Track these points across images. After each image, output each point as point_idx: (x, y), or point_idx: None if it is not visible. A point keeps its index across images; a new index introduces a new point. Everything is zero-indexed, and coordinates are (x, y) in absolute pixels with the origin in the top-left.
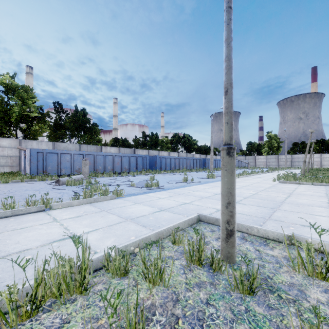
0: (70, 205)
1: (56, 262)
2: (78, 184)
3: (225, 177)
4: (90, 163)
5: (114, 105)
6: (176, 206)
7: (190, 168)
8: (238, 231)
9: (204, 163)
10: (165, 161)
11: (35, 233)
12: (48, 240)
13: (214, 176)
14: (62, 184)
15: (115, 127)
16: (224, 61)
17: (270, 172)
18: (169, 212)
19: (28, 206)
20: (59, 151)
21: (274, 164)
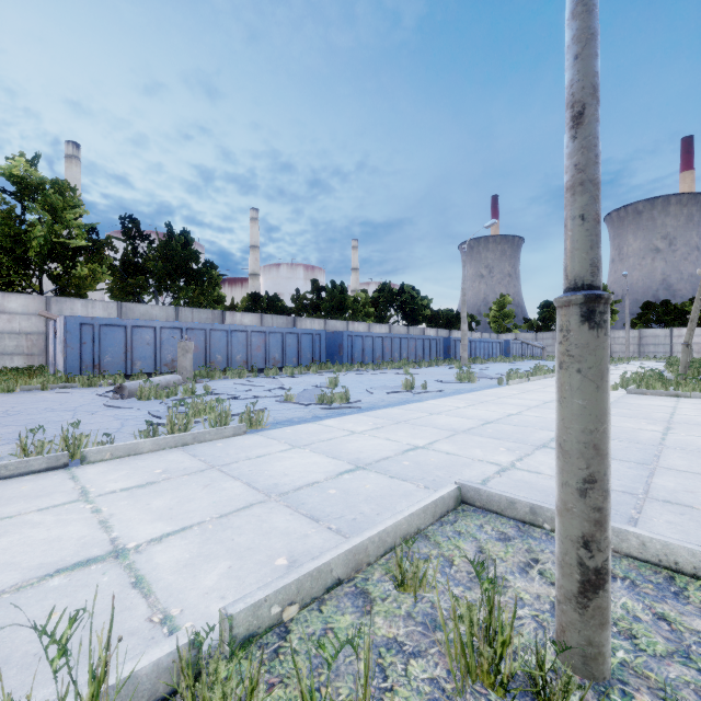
0: (133, 452)
1: (35, 660)
2: (167, 396)
3: (578, 395)
4: (198, 348)
5: (253, 224)
6: (393, 455)
7: (417, 359)
8: None
9: (446, 348)
10: (361, 344)
11: (17, 538)
12: (41, 565)
13: (472, 376)
14: (131, 395)
15: (255, 270)
16: (569, 18)
17: None
18: (379, 474)
19: (24, 455)
20: (129, 322)
21: None
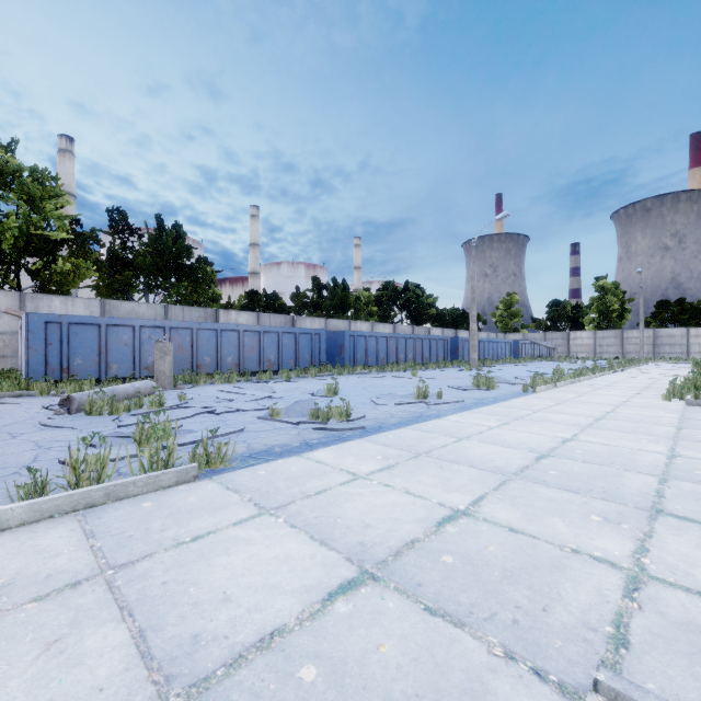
0: None
1: None
2: (128, 409)
3: None
4: (183, 350)
5: (253, 221)
6: (422, 535)
7: (424, 360)
8: None
9: (454, 349)
10: (364, 344)
11: None
12: None
13: (492, 382)
14: (81, 409)
15: (255, 269)
16: None
17: (619, 370)
18: (404, 597)
19: None
20: (103, 321)
21: (613, 351)
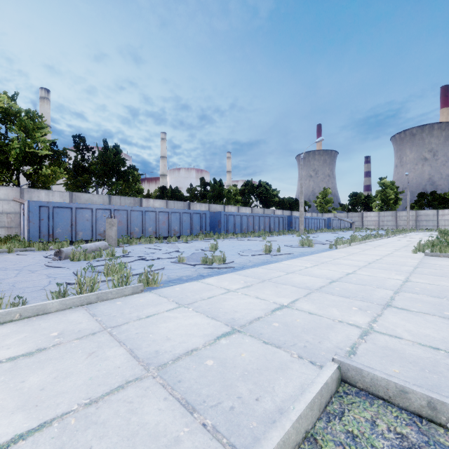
0: (42, 312)
1: None
2: (94, 258)
3: None
4: (122, 223)
5: (162, 142)
6: (263, 315)
7: (270, 230)
8: None
9: (289, 223)
10: (233, 220)
11: None
12: None
13: (311, 243)
14: (67, 257)
15: (164, 172)
16: None
17: (392, 236)
18: (253, 338)
19: None
20: (73, 205)
21: (391, 224)
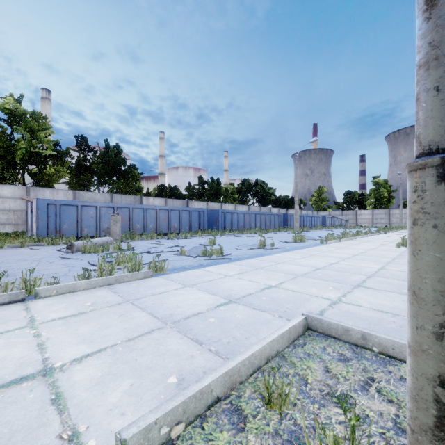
0: (73, 290)
1: None
2: (102, 251)
3: (434, 248)
4: (124, 220)
5: (161, 142)
6: (254, 292)
7: (266, 227)
8: (400, 361)
9: (285, 221)
10: (230, 217)
11: None
12: None
13: (303, 238)
14: (78, 250)
15: (162, 171)
16: None
17: (382, 233)
18: (245, 306)
19: None
20: (79, 203)
21: (384, 222)
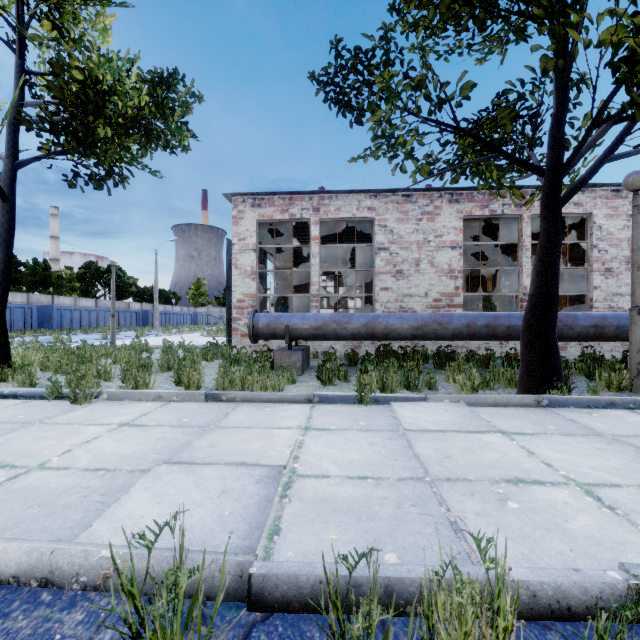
0: None
1: None
2: None
3: (112, 325)
4: None
5: None
6: None
7: (120, 326)
8: None
9: (146, 319)
10: (70, 315)
11: None
12: None
13: (144, 333)
14: None
15: None
16: (112, 288)
17: None
18: None
19: None
20: None
21: None
